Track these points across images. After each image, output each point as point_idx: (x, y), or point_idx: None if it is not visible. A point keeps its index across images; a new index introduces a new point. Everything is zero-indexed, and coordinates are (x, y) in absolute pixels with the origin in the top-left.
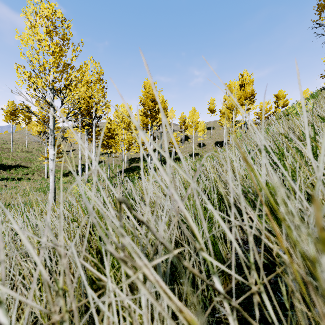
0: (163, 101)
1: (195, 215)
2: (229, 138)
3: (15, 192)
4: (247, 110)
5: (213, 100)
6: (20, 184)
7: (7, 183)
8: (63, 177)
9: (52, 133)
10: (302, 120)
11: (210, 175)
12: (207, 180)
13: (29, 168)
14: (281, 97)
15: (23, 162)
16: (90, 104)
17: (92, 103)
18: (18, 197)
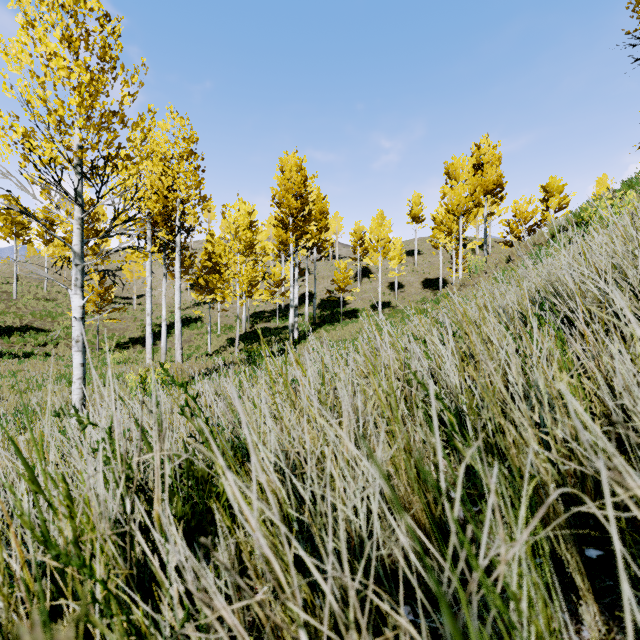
0: (320, 199)
1: (413, 512)
2: (450, 273)
3: (9, 385)
4: (488, 216)
5: (419, 196)
6: (28, 366)
7: (0, 364)
8: (117, 351)
9: (78, 262)
10: (637, 230)
11: (456, 382)
12: (438, 387)
13: (49, 332)
14: (554, 191)
15: (37, 320)
16: (170, 202)
17: (173, 201)
18: (13, 397)
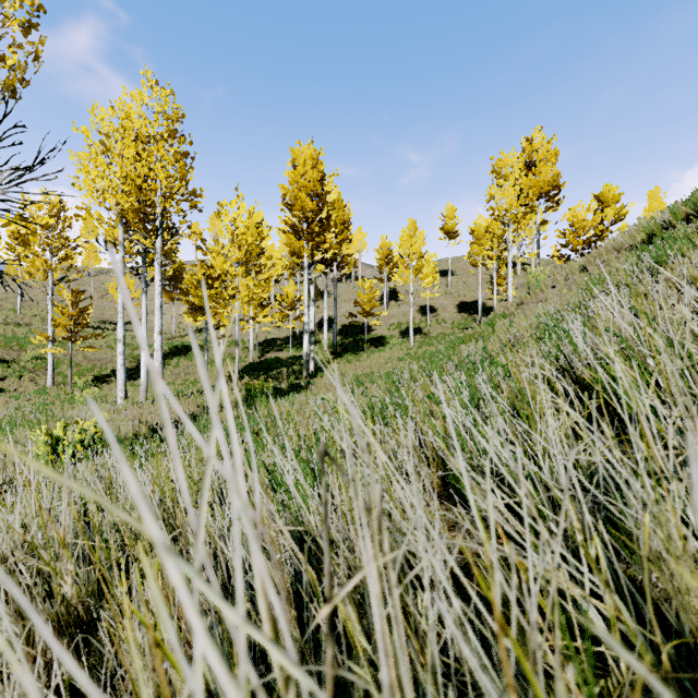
0: (341, 206)
1: None
2: (489, 296)
3: None
4: (541, 225)
5: (453, 209)
6: None
7: None
8: (95, 386)
9: None
10: None
11: None
12: None
13: (12, 363)
14: (609, 201)
15: (1, 348)
16: (148, 197)
17: (152, 195)
18: None
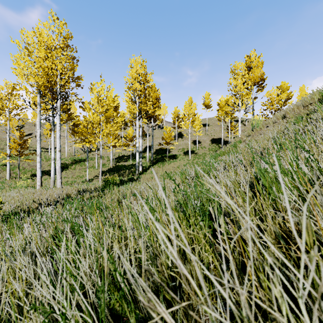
0: (155, 90)
1: None
2: (225, 135)
3: None
4: (254, 99)
5: (208, 94)
6: None
7: None
8: (32, 179)
9: None
10: None
11: None
12: None
13: None
14: (284, 89)
15: None
16: (53, 79)
17: (55, 78)
18: None
